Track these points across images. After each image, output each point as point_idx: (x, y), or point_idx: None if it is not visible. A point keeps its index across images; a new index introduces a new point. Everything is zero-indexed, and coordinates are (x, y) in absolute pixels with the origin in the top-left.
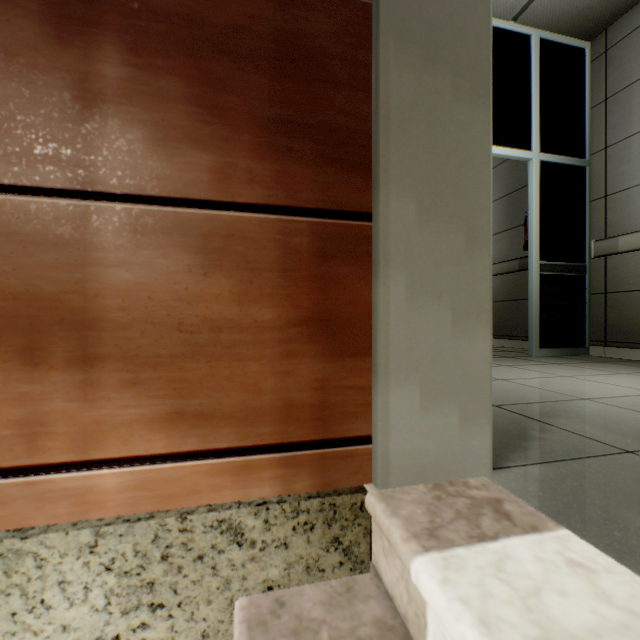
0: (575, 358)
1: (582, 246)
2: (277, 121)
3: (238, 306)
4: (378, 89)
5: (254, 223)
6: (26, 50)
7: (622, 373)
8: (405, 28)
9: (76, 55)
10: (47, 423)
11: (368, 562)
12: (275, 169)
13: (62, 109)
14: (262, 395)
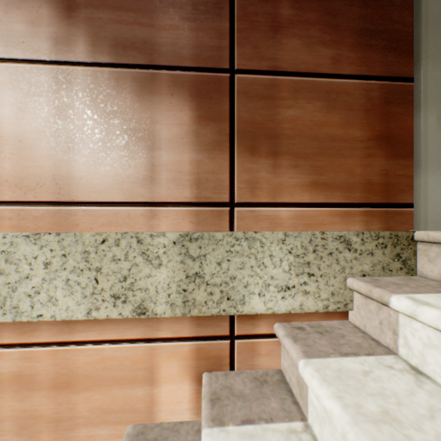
0: None
1: None
2: (362, 30)
3: (343, 129)
4: (420, 6)
5: (351, 85)
6: (250, 6)
7: None
8: None
9: (270, 6)
10: (258, 183)
11: (415, 270)
12: (361, 56)
13: (264, 33)
14: (355, 177)
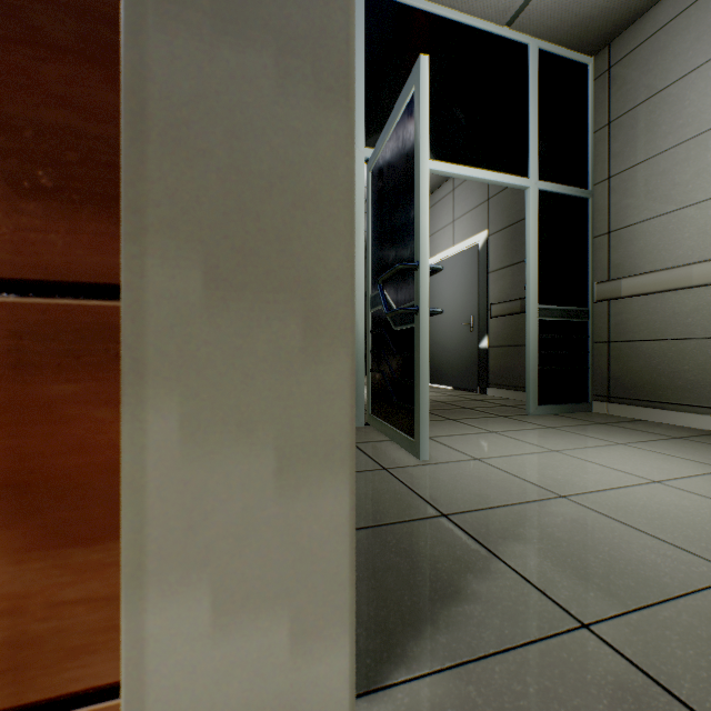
0: (575, 417)
1: (585, 288)
2: None
3: None
4: (123, 62)
5: None
6: None
7: (619, 443)
8: None
9: None
10: None
11: None
12: None
13: None
14: None
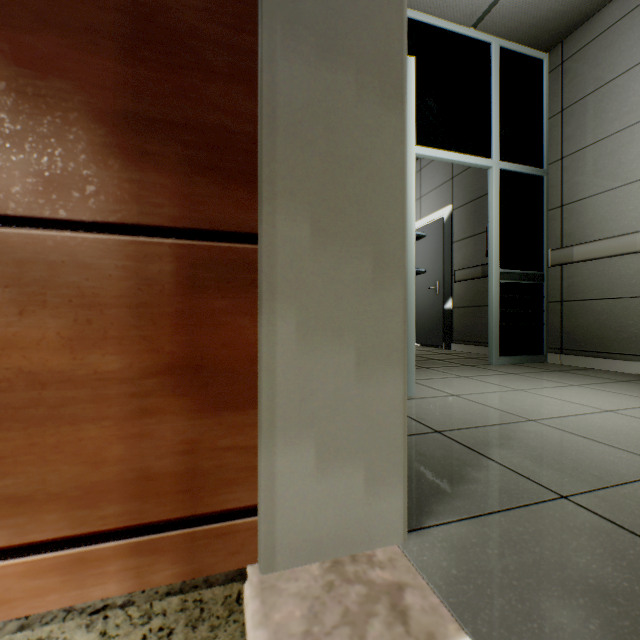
0: (533, 366)
1: (540, 254)
2: (127, 116)
3: (70, 353)
4: (261, 82)
5: (94, 246)
6: None
7: (574, 385)
8: (297, 9)
9: None
10: None
11: None
12: (125, 177)
13: None
14: (106, 466)
